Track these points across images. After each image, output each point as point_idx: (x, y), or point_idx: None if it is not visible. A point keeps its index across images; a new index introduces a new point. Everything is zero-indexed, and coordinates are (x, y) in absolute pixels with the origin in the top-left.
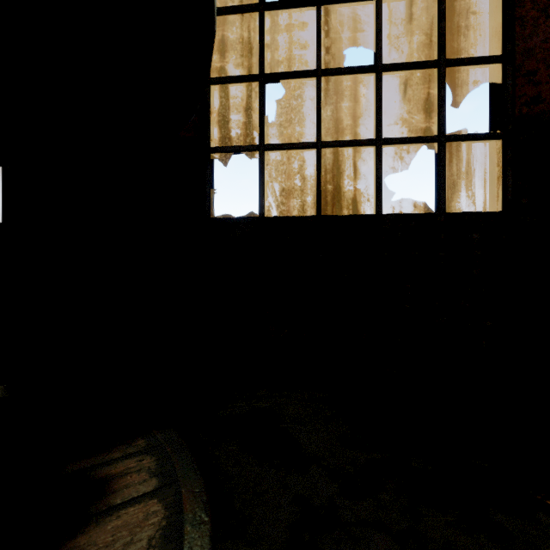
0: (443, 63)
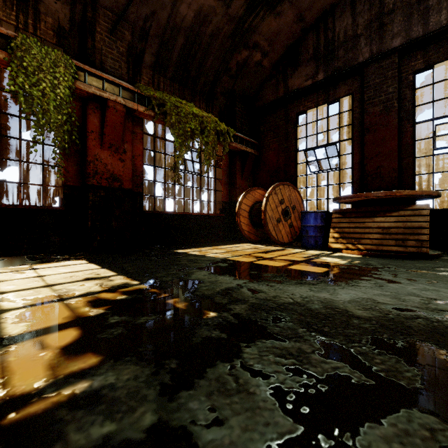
0: None
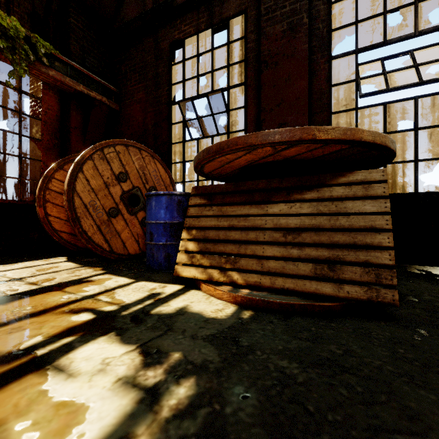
0: None
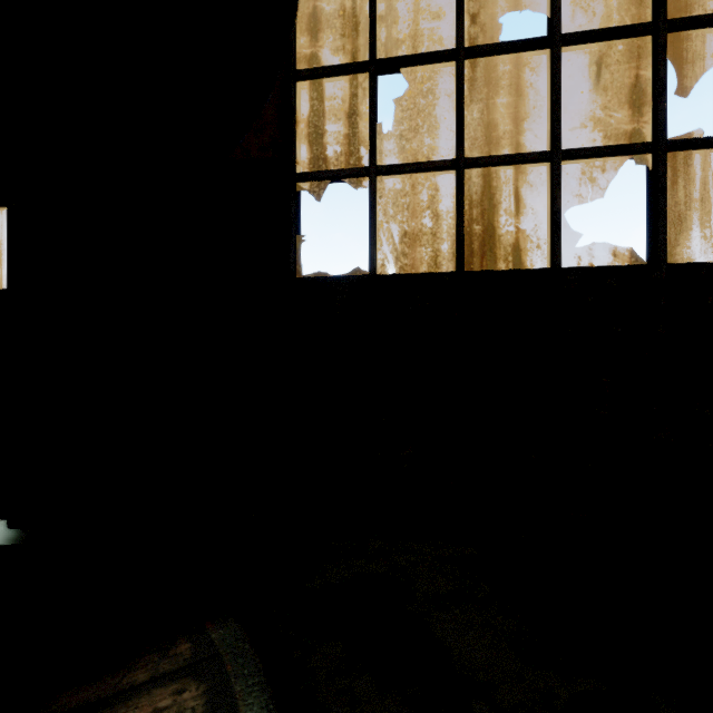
0: (662, 25)
